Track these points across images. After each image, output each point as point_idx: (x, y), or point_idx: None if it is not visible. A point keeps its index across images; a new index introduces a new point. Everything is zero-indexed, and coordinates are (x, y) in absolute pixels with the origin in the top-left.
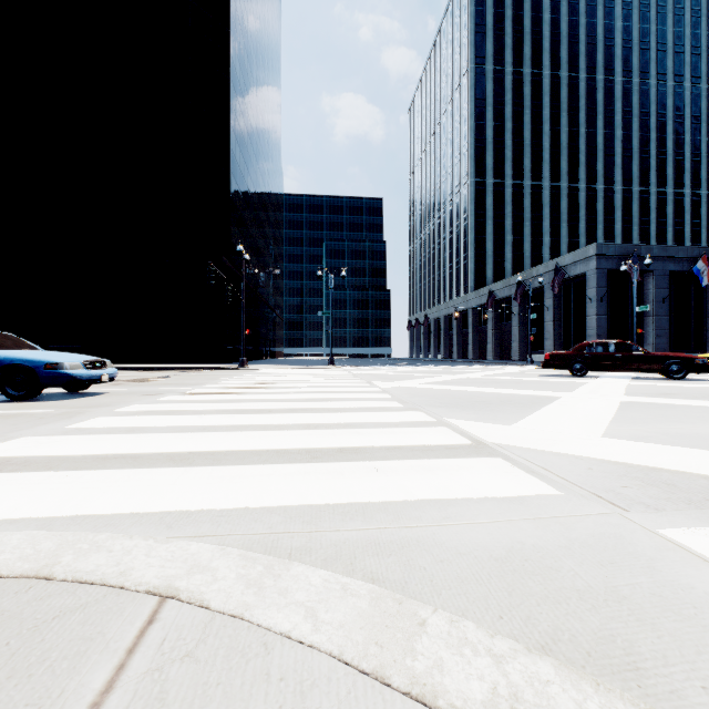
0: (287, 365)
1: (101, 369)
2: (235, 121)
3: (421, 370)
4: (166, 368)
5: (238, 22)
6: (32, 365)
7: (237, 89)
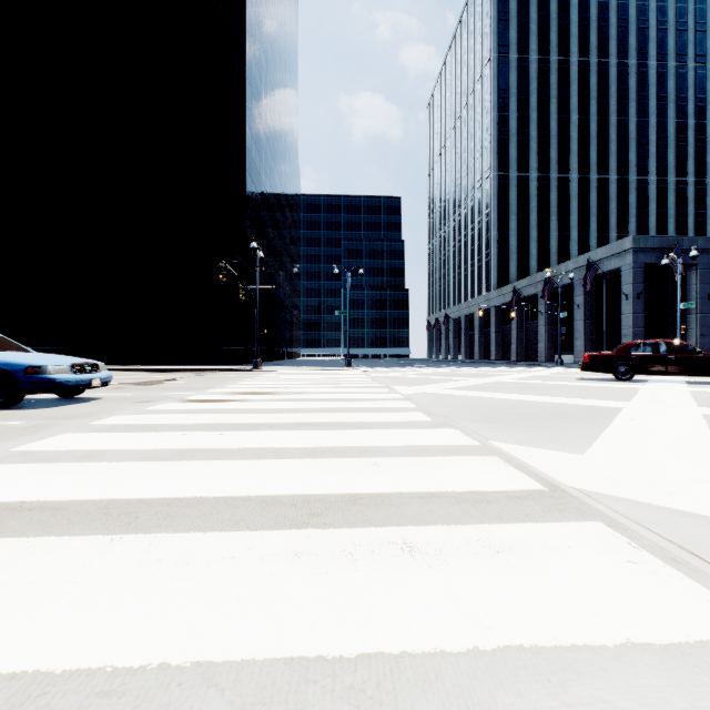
0: (303, 366)
1: (92, 373)
2: (250, 117)
3: (444, 372)
4: (179, 369)
5: (254, 17)
6: (12, 368)
7: (253, 85)
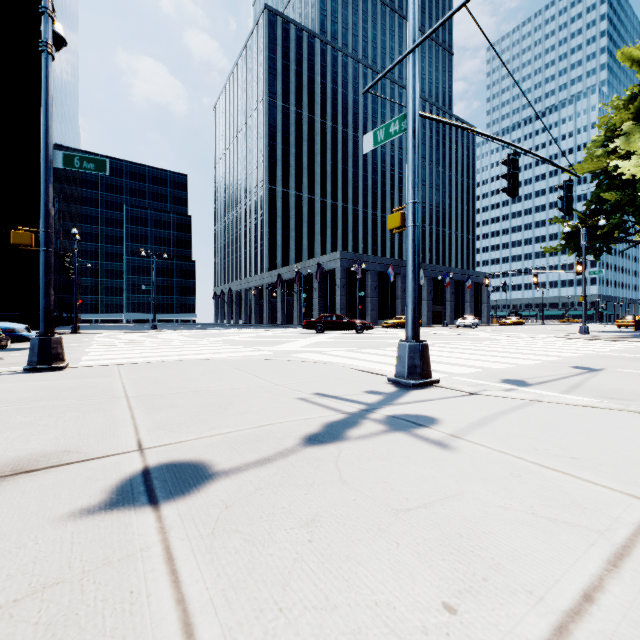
0: (113, 330)
1: (31, 332)
2: None
3: (231, 332)
4: None
5: None
6: None
7: None
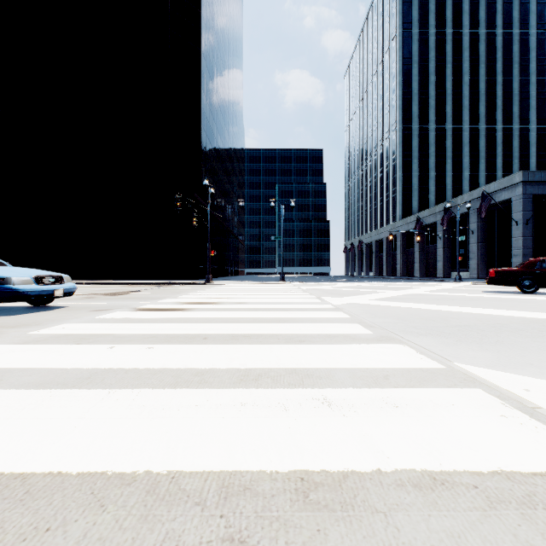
0: (245, 280)
1: (55, 284)
2: (205, 84)
3: (362, 286)
4: (147, 283)
5: (208, 6)
6: None
7: (207, 59)
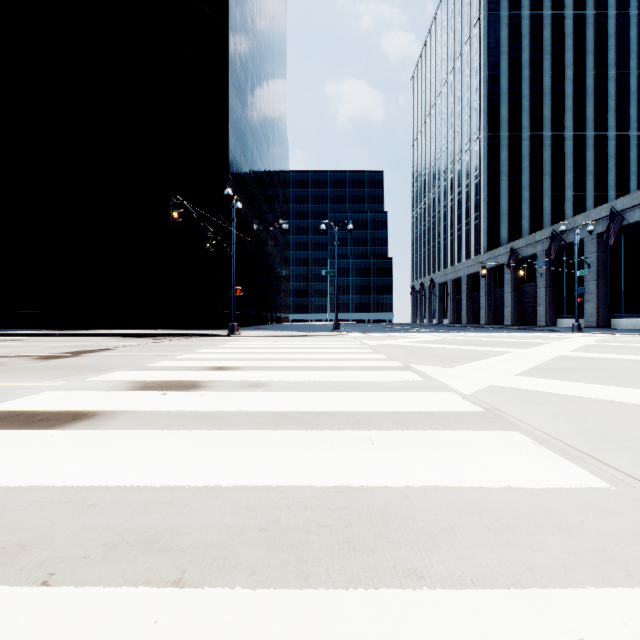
0: (286, 330)
1: None
2: (234, 73)
3: (454, 339)
4: (146, 334)
5: None
6: None
7: (237, 40)
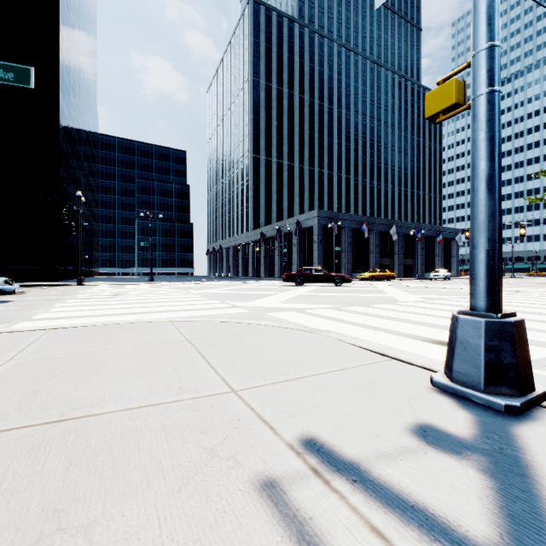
0: (116, 282)
1: (12, 285)
2: (63, 82)
3: (217, 284)
4: None
5: None
6: None
7: (65, 55)
